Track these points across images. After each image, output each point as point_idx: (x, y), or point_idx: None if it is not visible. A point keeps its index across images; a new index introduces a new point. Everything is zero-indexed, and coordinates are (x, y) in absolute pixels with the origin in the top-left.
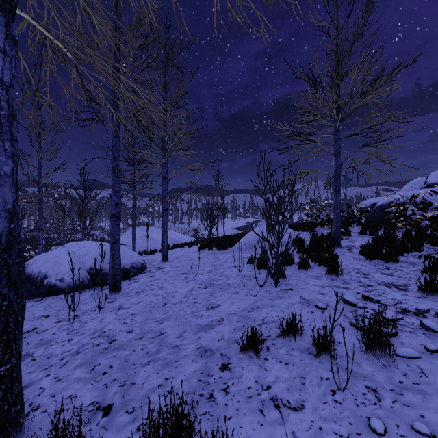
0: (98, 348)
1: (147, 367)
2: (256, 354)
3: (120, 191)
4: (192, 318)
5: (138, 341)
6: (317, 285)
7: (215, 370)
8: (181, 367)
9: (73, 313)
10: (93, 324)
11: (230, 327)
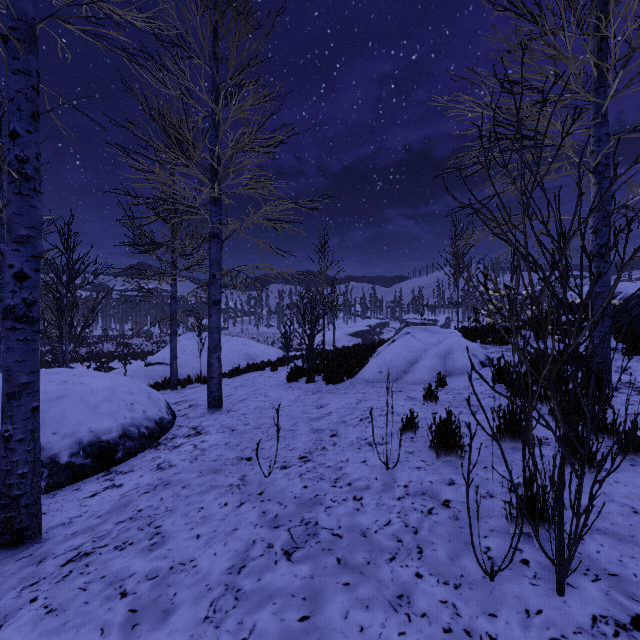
0: None
1: None
2: None
3: (33, 238)
4: None
5: None
6: None
7: None
8: None
9: None
10: None
11: None
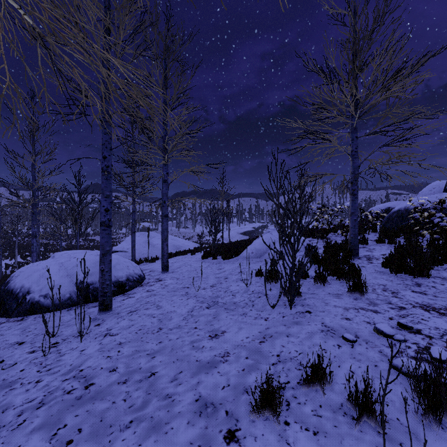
0: (68, 397)
1: (127, 433)
2: (273, 416)
3: (110, 195)
4: (191, 351)
5: (121, 385)
6: (339, 306)
7: (217, 442)
8: (172, 435)
9: (52, 340)
10: (71, 356)
11: (238, 366)
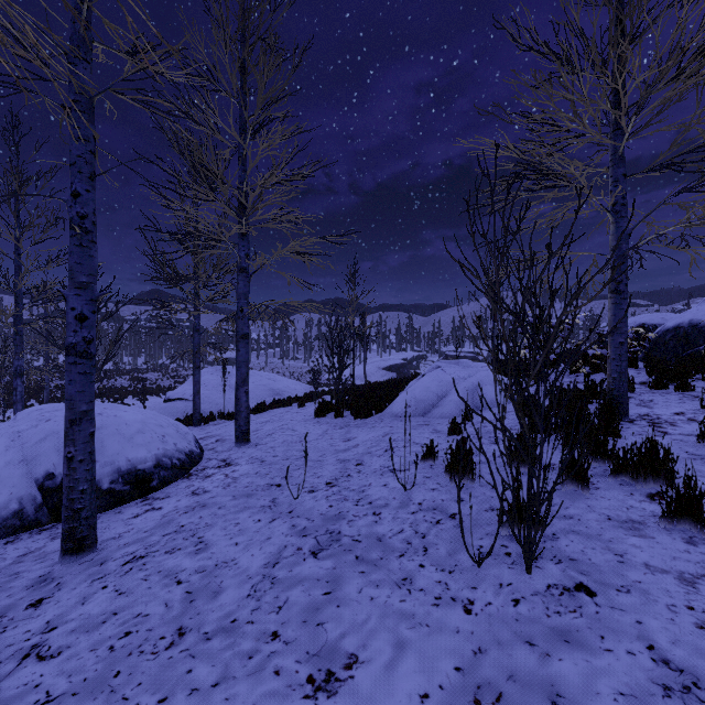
0: None
1: None
2: None
3: (91, 284)
4: None
5: None
6: (661, 566)
7: None
8: None
9: None
10: None
11: None
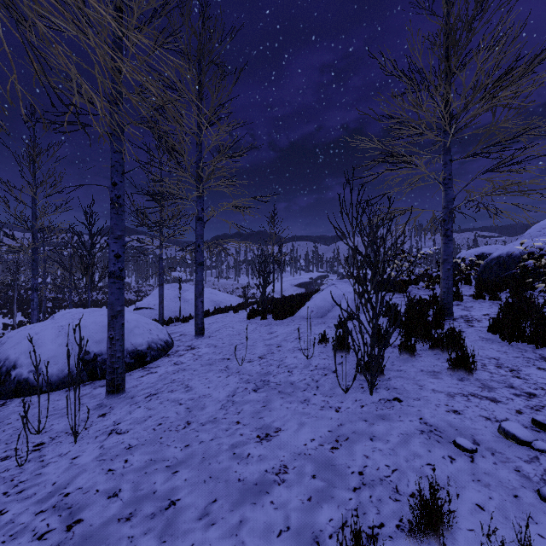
0: None
1: None
2: None
3: (123, 236)
4: (231, 462)
5: (123, 525)
6: (440, 390)
7: None
8: None
9: (36, 439)
10: (57, 468)
11: (301, 492)
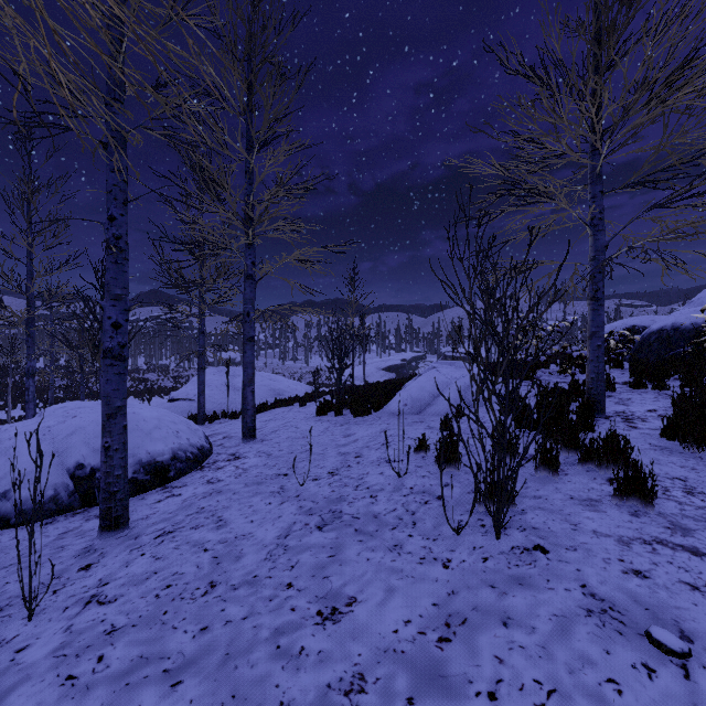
0: None
1: None
2: None
3: (124, 296)
4: (271, 666)
5: None
6: (606, 532)
7: None
8: None
9: None
10: None
11: None
